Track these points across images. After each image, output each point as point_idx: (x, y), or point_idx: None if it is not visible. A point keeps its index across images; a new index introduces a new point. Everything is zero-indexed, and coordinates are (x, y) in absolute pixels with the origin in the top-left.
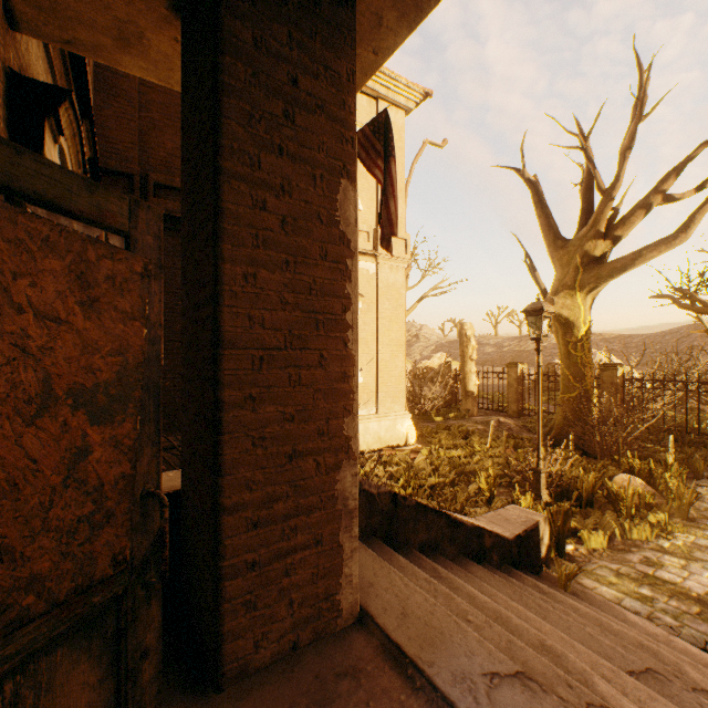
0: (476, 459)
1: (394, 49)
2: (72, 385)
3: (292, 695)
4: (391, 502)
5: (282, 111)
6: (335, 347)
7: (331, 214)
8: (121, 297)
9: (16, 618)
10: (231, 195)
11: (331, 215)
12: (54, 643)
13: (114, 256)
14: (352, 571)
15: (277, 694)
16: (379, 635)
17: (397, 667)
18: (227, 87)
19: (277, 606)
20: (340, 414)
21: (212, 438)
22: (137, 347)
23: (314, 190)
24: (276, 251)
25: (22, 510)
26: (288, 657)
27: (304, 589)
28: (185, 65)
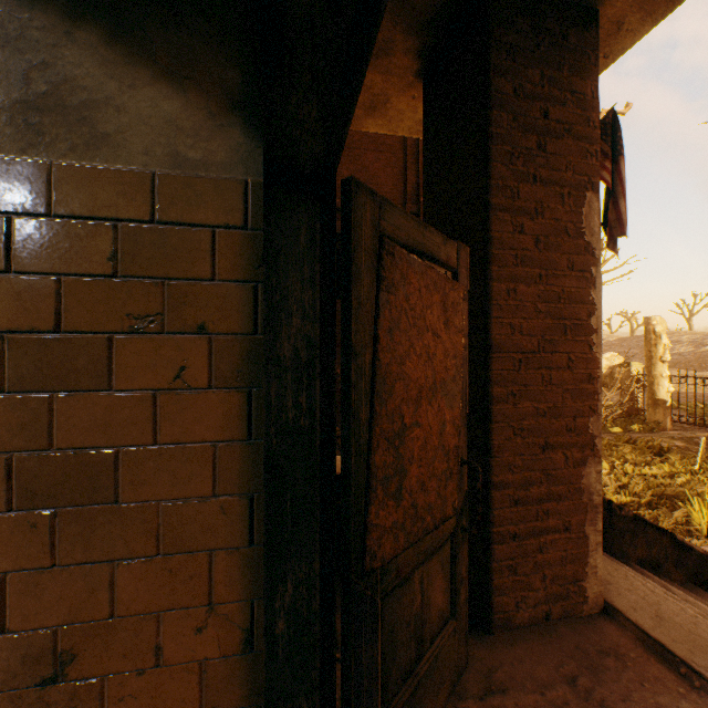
0: (679, 481)
1: (629, 47)
2: (440, 379)
3: (558, 654)
4: (603, 509)
5: (535, 143)
6: (580, 351)
7: (576, 226)
8: (455, 316)
9: (424, 528)
10: (497, 225)
11: (576, 227)
12: (431, 552)
13: (453, 287)
14: (596, 563)
15: (542, 649)
16: (634, 629)
17: (664, 663)
18: (493, 137)
19: (531, 577)
20: (584, 413)
21: (483, 425)
22: (460, 353)
23: (561, 208)
24: (530, 267)
25: (427, 459)
26: (541, 624)
27: (554, 568)
28: (430, 119)
